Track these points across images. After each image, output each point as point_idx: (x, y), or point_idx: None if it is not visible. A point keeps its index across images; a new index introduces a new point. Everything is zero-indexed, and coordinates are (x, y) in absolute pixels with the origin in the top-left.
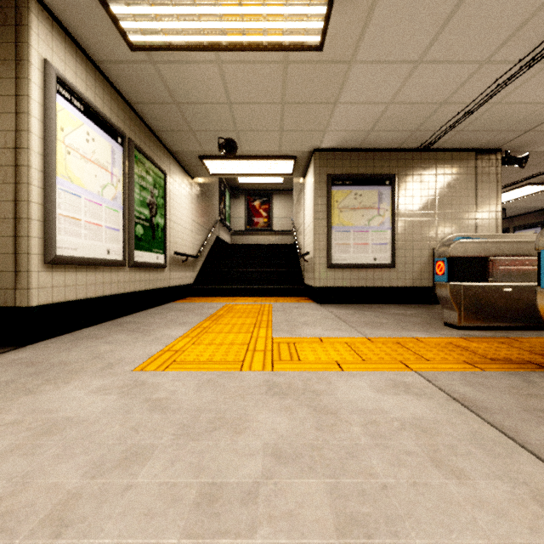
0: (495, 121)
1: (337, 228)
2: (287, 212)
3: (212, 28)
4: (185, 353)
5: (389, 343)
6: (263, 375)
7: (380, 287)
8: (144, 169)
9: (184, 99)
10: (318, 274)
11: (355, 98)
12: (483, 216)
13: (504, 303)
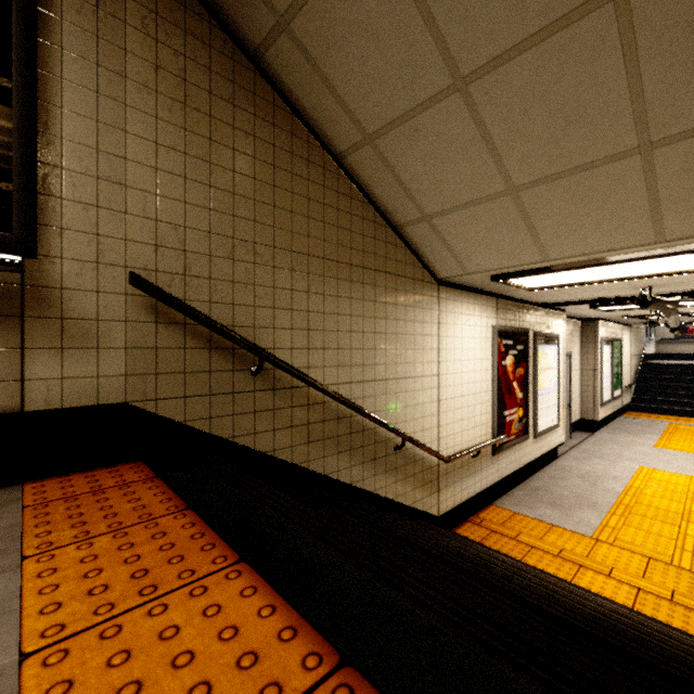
0: None
1: None
2: None
3: None
4: (667, 446)
5: None
6: None
7: None
8: (615, 348)
9: None
10: None
11: None
12: None
13: None
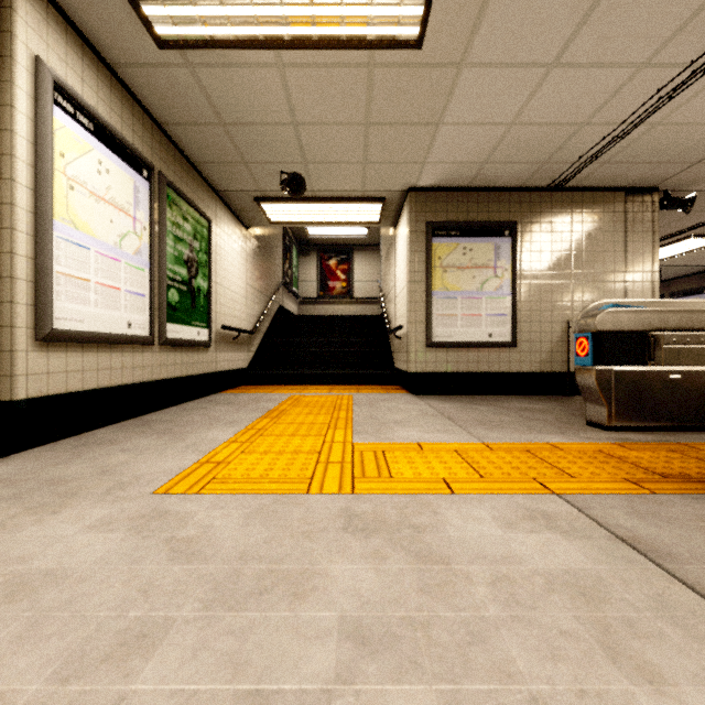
0: (653, 150)
1: (439, 293)
2: (373, 273)
3: (270, 15)
4: (231, 465)
5: (515, 451)
6: (340, 500)
7: (497, 373)
8: (179, 214)
9: (234, 117)
10: (414, 356)
11: (465, 116)
12: (634, 277)
13: (670, 395)
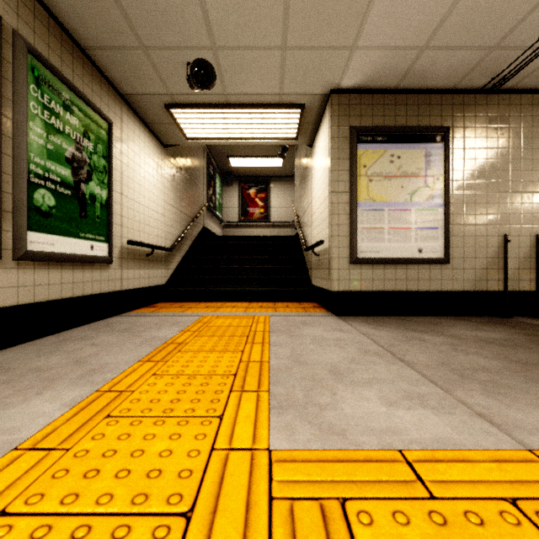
0: None
1: (364, 204)
2: (287, 201)
3: None
4: None
5: None
6: None
7: (427, 292)
8: (57, 99)
9: None
10: (336, 273)
11: None
12: None
13: None
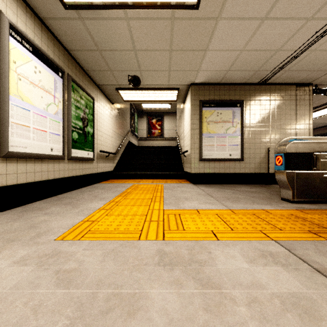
0: (311, 64)
1: (205, 134)
2: (173, 126)
3: None
4: (99, 223)
5: (247, 214)
6: (156, 244)
7: (233, 173)
8: (78, 95)
9: (104, 47)
10: (193, 165)
11: (219, 46)
12: (300, 127)
13: (324, 185)
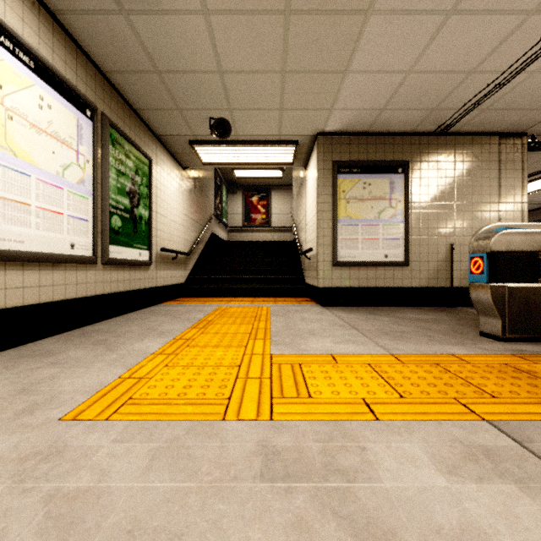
0: (528, 97)
1: (343, 221)
2: (286, 208)
3: None
4: (151, 382)
5: (425, 365)
6: (258, 428)
7: (392, 288)
8: (122, 151)
9: (167, 65)
10: (322, 273)
11: (369, 64)
12: (507, 208)
13: None
